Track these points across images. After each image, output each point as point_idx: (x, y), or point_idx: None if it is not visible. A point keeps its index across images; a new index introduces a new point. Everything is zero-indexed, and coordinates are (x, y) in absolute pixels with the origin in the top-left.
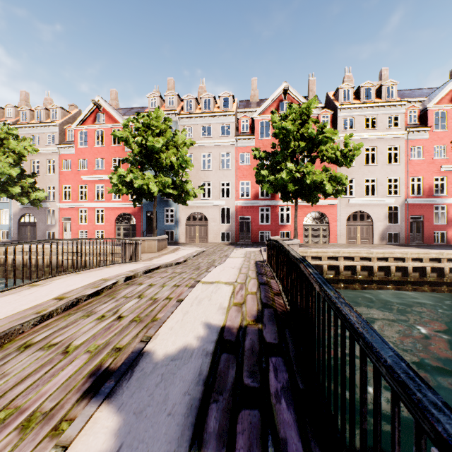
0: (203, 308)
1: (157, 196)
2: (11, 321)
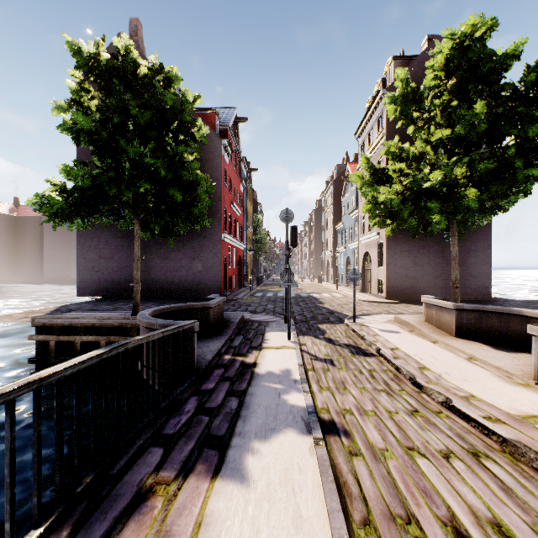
0: None
1: None
2: None
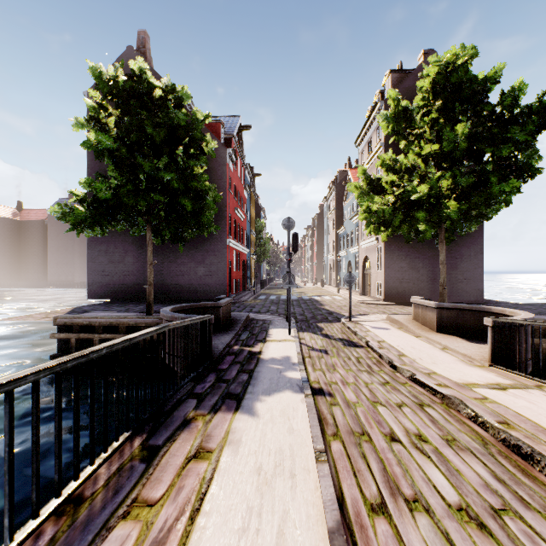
0: (267, 441)
1: None
2: (493, 410)
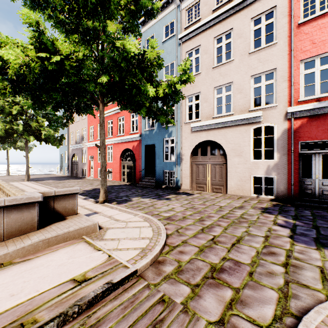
0: None
1: (156, 124)
2: None
